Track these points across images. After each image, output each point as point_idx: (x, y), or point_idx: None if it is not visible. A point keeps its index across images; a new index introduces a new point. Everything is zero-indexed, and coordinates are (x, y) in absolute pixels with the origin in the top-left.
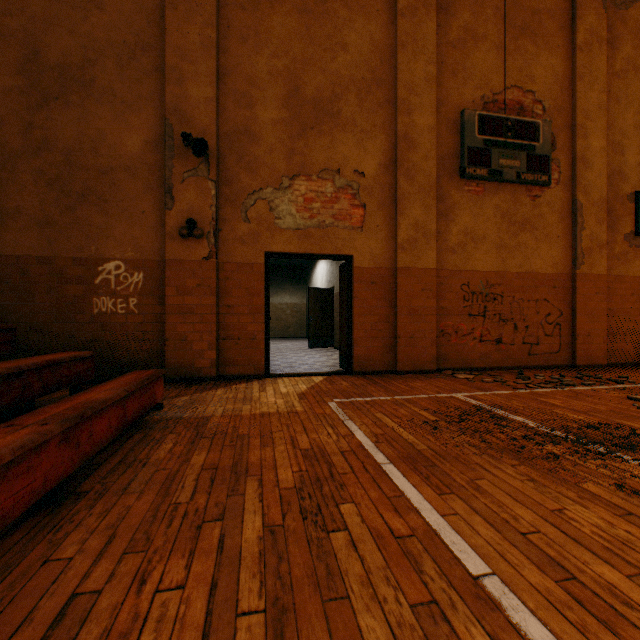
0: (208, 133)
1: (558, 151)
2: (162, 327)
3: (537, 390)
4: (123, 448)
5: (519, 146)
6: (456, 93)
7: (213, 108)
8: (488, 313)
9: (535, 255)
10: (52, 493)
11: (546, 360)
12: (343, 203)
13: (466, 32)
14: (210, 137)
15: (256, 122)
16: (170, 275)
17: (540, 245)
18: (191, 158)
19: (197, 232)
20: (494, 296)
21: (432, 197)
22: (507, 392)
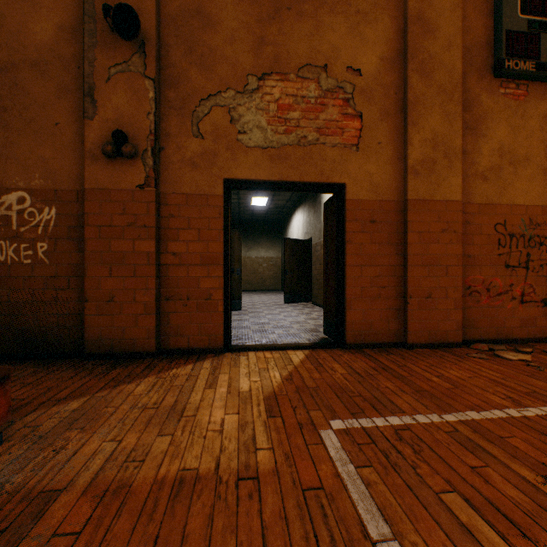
0: (144, 12)
1: None
2: (82, 282)
3: None
4: None
5: None
6: None
7: None
8: (532, 263)
9: None
10: None
11: None
12: (331, 111)
13: None
14: (146, 18)
15: None
16: (91, 210)
17: None
18: (120, 47)
19: (126, 148)
20: (540, 240)
21: (456, 101)
22: None
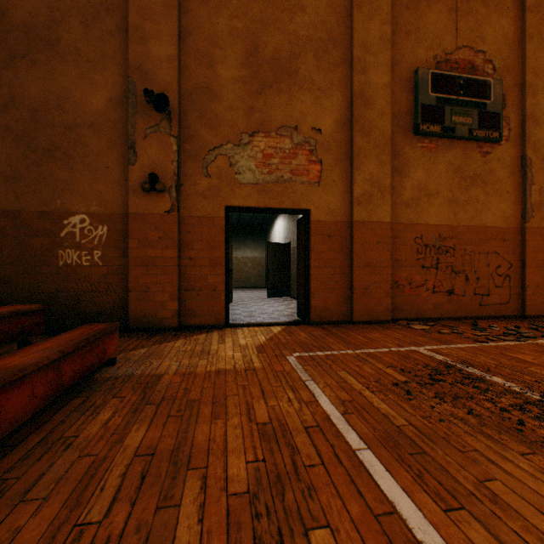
0: (170, 90)
1: (508, 109)
2: (125, 279)
3: (500, 343)
4: (53, 419)
5: (471, 104)
6: (410, 53)
7: (175, 66)
8: (440, 265)
9: (486, 209)
10: None
11: (496, 310)
12: (301, 159)
13: None
14: (172, 94)
15: (216, 80)
16: (133, 228)
17: (490, 200)
18: (153, 115)
19: (159, 186)
20: (446, 249)
21: (387, 153)
22: (470, 345)
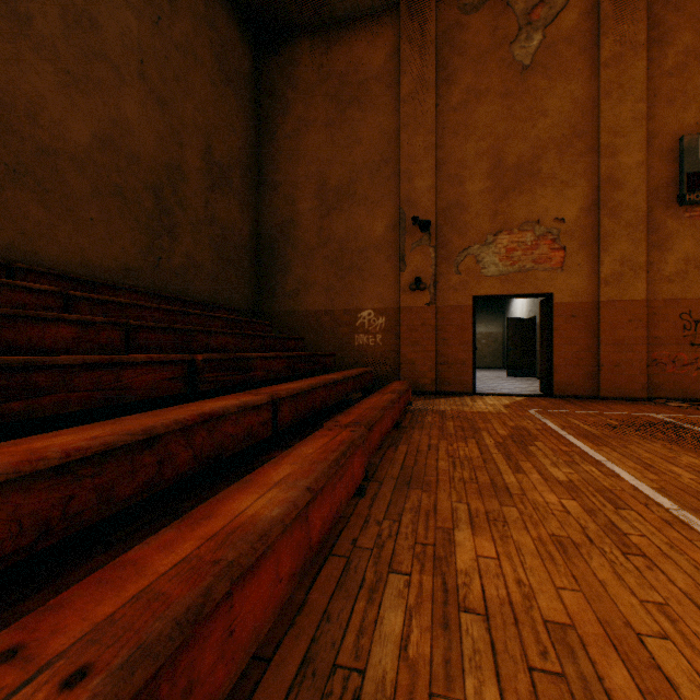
0: (429, 212)
1: None
2: (397, 355)
3: None
4: (406, 417)
5: None
6: (673, 121)
7: (432, 193)
8: None
9: None
10: (396, 423)
11: None
12: (542, 248)
13: (686, 55)
14: (430, 215)
15: (465, 195)
16: (403, 318)
17: None
18: (417, 233)
19: (422, 286)
20: None
21: (641, 231)
22: None
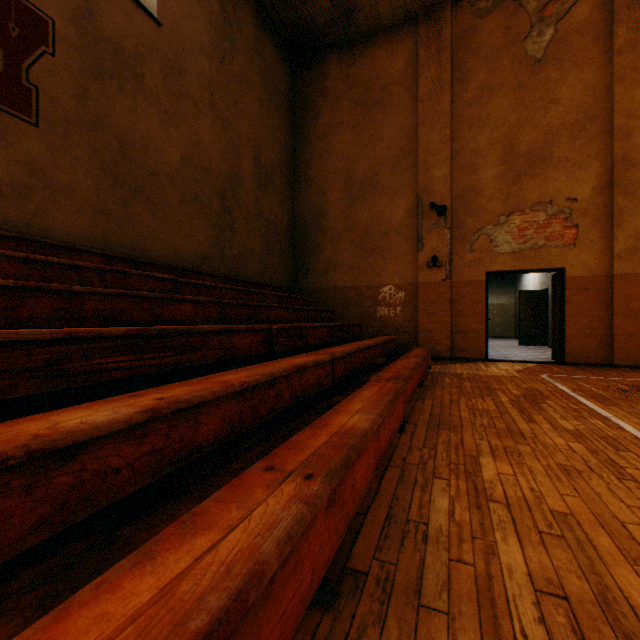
0: (444, 198)
1: None
2: (415, 325)
3: None
4: (427, 378)
5: None
6: None
7: (448, 181)
8: None
9: None
10: (419, 382)
11: None
12: (554, 227)
13: None
14: (446, 200)
15: (478, 181)
16: (420, 292)
17: None
18: (433, 217)
19: (438, 264)
20: None
21: None
22: None
